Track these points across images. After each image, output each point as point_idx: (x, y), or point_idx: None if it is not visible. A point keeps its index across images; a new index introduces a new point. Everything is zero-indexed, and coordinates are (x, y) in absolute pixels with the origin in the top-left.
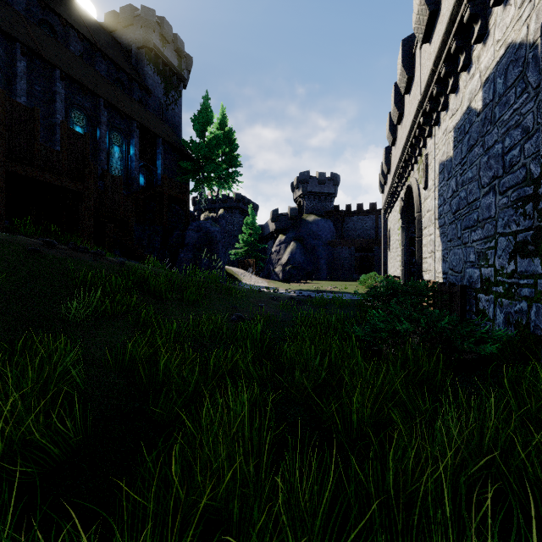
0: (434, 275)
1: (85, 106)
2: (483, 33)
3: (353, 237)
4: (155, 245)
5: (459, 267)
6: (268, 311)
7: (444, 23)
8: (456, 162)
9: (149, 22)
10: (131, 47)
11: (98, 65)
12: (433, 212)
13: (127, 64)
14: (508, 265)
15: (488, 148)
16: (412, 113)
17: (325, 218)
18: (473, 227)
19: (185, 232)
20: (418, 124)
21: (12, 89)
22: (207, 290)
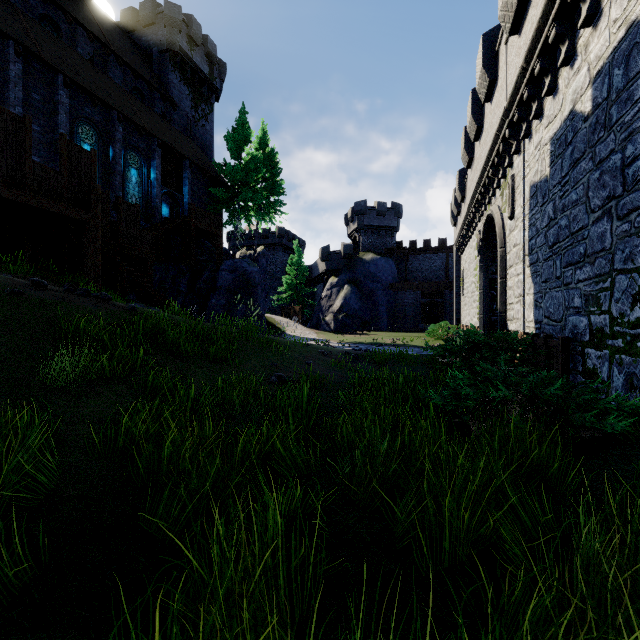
0: (524, 325)
1: (96, 119)
2: (594, 13)
3: (419, 279)
4: (180, 288)
5: (558, 314)
6: (316, 369)
7: (539, 5)
8: (553, 182)
9: (174, 20)
10: (153, 50)
11: (112, 71)
12: (521, 246)
13: (147, 71)
14: (631, 311)
15: (600, 161)
16: (495, 124)
17: (385, 256)
18: (579, 263)
19: (217, 273)
20: (503, 138)
21: (4, 97)
22: (241, 343)
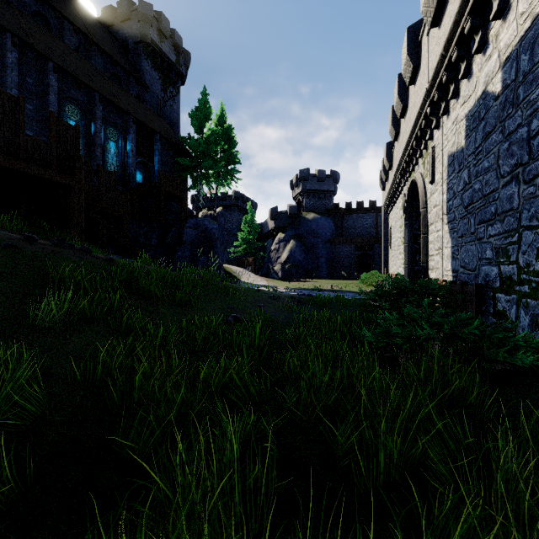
0: (442, 273)
1: (80, 100)
2: (504, 7)
3: (353, 235)
4: (152, 242)
5: (472, 264)
6: (267, 311)
7: (456, 2)
8: (468, 152)
9: (146, 16)
10: (128, 41)
11: (94, 59)
12: (441, 206)
13: (124, 59)
14: (536, 262)
15: (509, 133)
16: (418, 103)
17: (325, 215)
18: (490, 221)
19: (183, 229)
20: (425, 115)
21: (2, 81)
22: (203, 289)
